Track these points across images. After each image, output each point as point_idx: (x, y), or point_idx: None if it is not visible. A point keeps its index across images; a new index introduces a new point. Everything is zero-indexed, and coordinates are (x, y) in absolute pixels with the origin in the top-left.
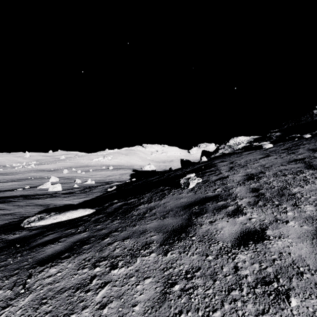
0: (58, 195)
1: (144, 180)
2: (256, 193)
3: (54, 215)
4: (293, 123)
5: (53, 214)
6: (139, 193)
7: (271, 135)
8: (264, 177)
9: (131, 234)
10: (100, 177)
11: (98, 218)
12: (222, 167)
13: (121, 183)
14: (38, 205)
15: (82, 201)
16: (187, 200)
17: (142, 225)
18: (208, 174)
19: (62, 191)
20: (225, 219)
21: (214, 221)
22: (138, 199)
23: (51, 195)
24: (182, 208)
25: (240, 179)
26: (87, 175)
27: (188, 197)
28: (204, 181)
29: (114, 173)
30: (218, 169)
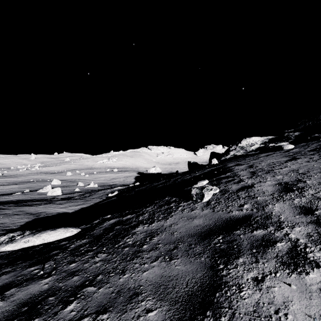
0: (54, 202)
1: (148, 185)
2: (312, 217)
3: (27, 235)
4: (311, 122)
5: (28, 233)
6: (139, 206)
7: (289, 135)
8: (307, 187)
9: (113, 297)
10: (104, 180)
11: (79, 246)
12: (241, 172)
13: (124, 188)
14: (28, 214)
15: (79, 209)
16: (204, 222)
17: (135, 273)
18: (224, 180)
19: (61, 196)
20: (283, 276)
21: (261, 278)
22: (136, 215)
23: (48, 200)
24: (198, 238)
25: (273, 189)
26: (91, 178)
27: (205, 217)
28: (221, 190)
29: (119, 176)
30: (236, 174)
